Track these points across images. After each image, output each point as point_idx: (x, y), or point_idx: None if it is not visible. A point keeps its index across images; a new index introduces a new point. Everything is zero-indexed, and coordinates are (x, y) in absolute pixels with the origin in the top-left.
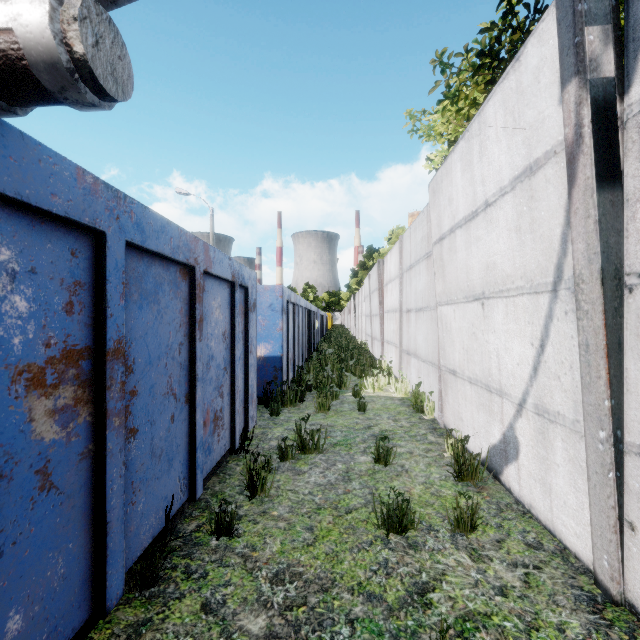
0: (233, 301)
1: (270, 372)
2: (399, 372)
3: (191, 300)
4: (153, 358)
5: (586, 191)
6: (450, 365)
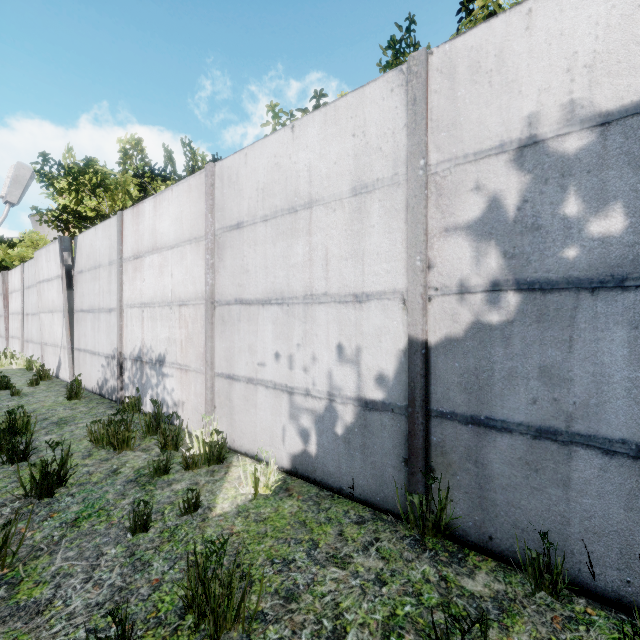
0: None
1: None
2: (20, 353)
3: None
4: None
5: (64, 290)
6: (45, 341)
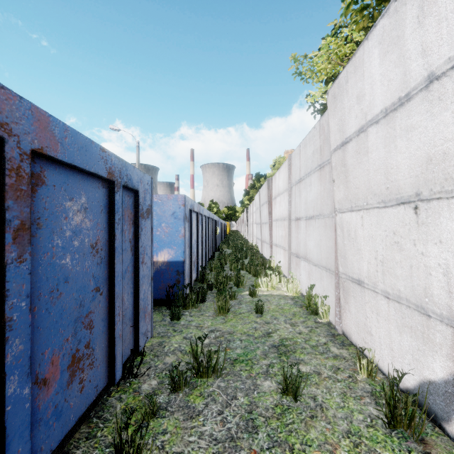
0: (112, 204)
1: (173, 276)
2: (290, 273)
3: None
4: None
5: None
6: (354, 274)
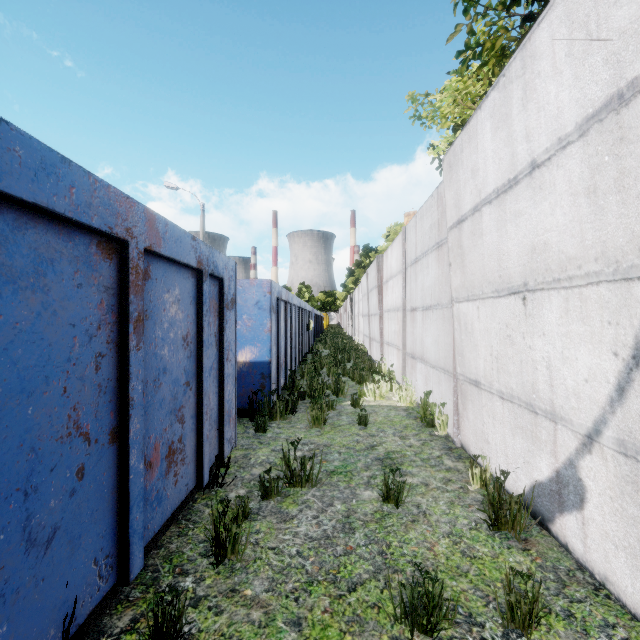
0: (200, 295)
1: (257, 380)
2: (403, 378)
3: (121, 290)
4: (31, 382)
5: None
6: (471, 374)
